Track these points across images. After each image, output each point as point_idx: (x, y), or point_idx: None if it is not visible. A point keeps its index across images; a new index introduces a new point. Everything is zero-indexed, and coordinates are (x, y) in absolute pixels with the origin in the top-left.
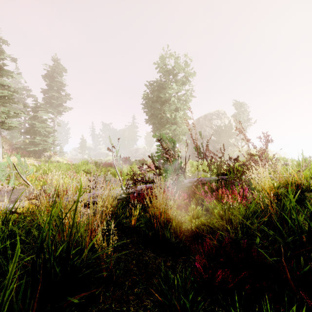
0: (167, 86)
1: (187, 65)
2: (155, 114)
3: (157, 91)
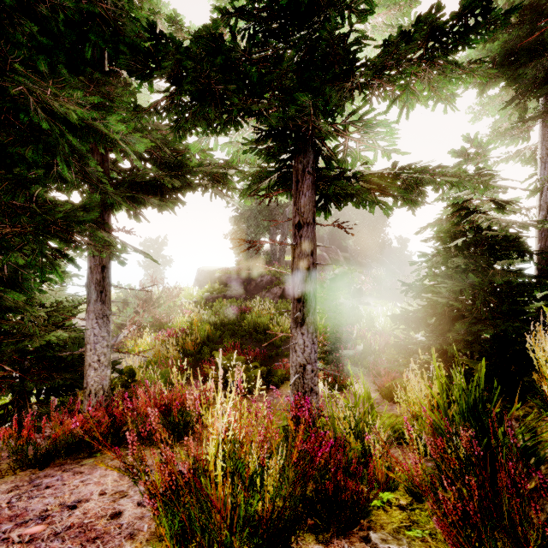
0: None
1: None
2: None
3: None
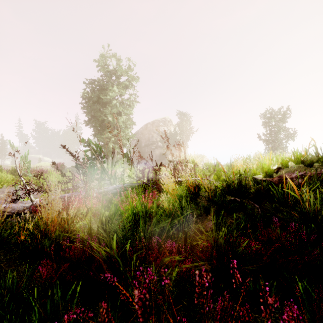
0: (109, 87)
1: (130, 69)
2: (96, 116)
3: (98, 92)
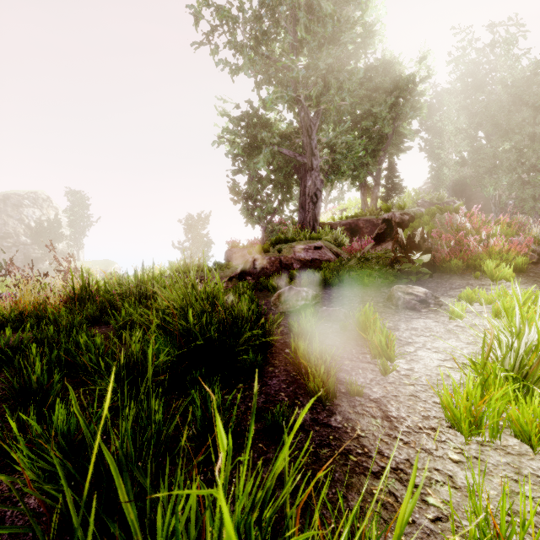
0: None
1: None
2: None
3: None
